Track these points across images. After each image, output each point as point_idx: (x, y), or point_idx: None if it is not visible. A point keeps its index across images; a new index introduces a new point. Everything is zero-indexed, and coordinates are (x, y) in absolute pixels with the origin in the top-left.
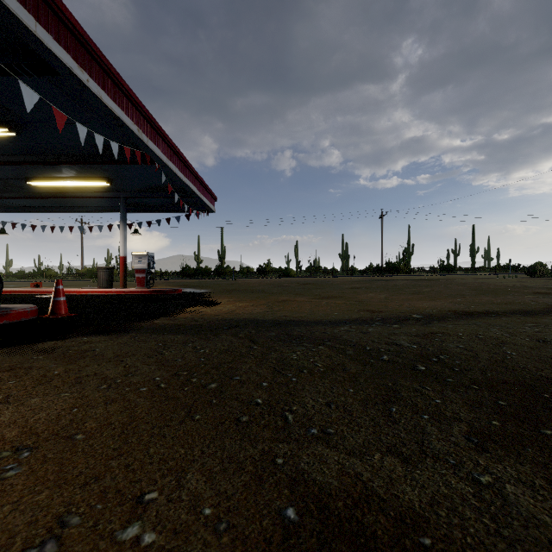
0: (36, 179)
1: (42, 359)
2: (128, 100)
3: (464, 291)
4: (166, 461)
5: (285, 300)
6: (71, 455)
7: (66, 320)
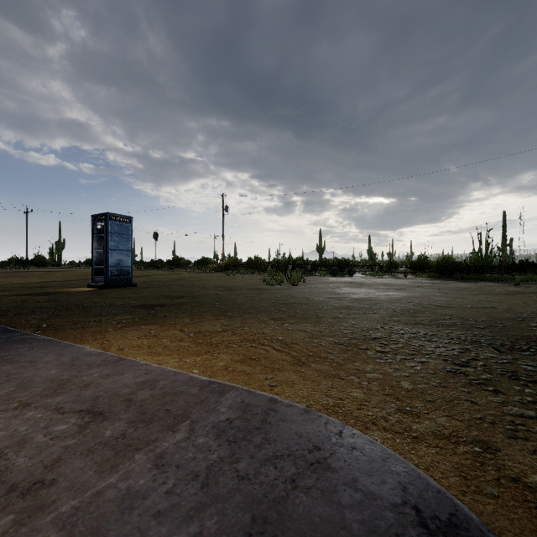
0: None
1: None
2: None
3: (69, 276)
4: None
5: None
6: None
7: None
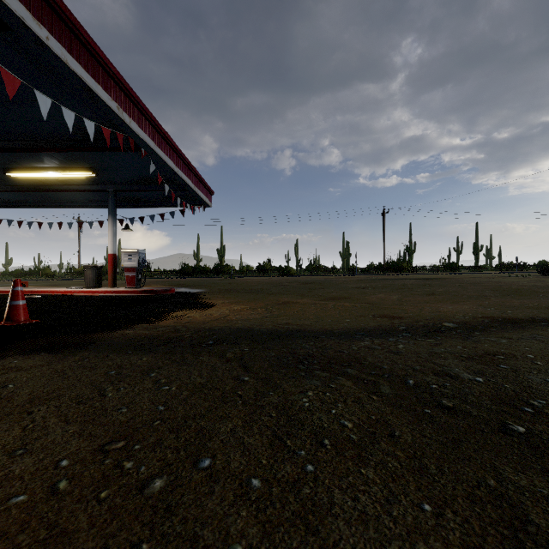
0: (16, 170)
1: None
2: (104, 71)
3: (484, 292)
4: None
5: (286, 302)
6: None
7: (20, 329)
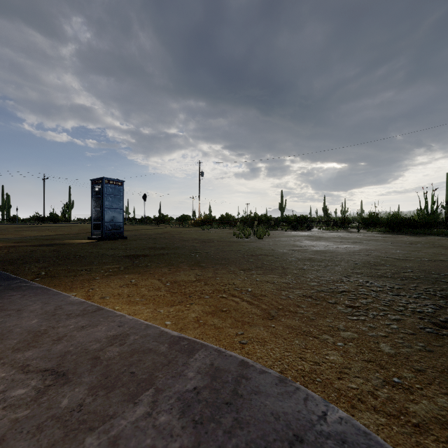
0: None
1: None
2: None
3: (75, 230)
4: None
5: None
6: None
7: None
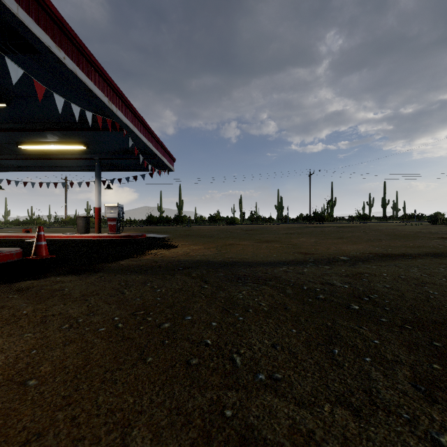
0: (25, 144)
1: (16, 298)
2: (99, 76)
3: (380, 236)
4: (114, 413)
5: (231, 244)
6: (19, 405)
7: (46, 261)
